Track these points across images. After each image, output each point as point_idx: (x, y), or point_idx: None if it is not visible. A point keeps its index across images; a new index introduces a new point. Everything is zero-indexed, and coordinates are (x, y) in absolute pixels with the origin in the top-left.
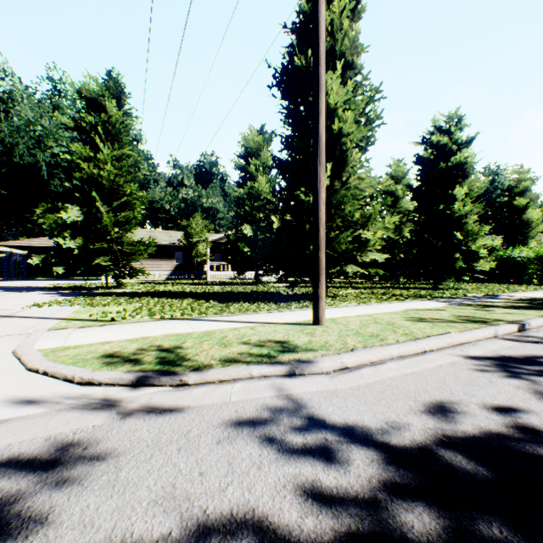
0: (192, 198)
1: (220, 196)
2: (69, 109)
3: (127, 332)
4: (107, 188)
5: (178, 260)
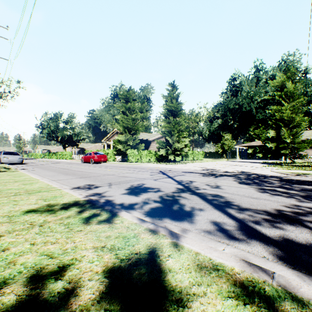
0: None
1: None
2: (263, 76)
3: (294, 171)
4: (285, 120)
5: None
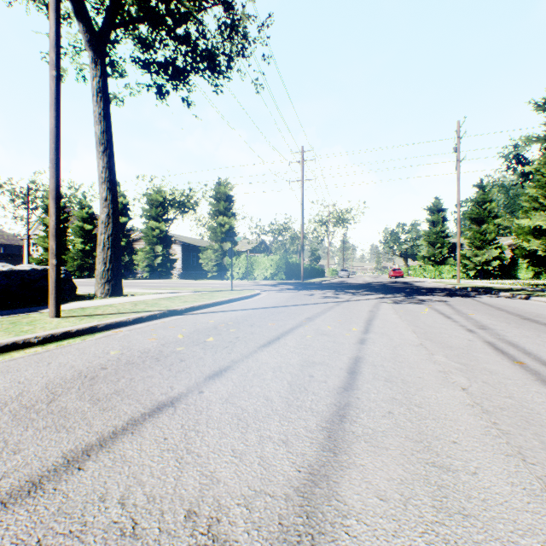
0: None
1: None
2: None
3: None
4: None
5: None
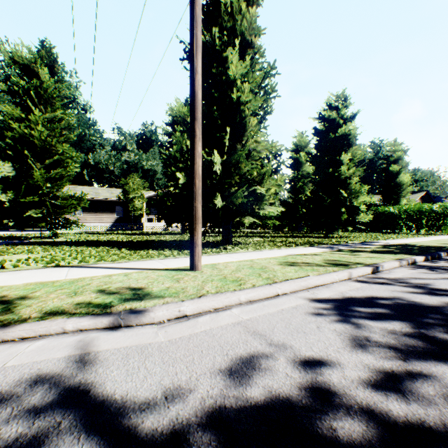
0: (133, 161)
1: (158, 159)
2: None
3: None
4: (40, 147)
5: (120, 214)
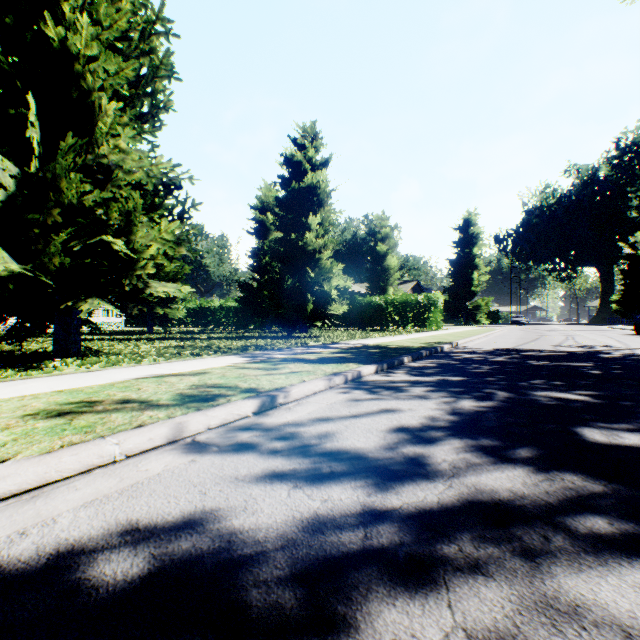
0: None
1: None
2: None
3: None
4: None
5: None
